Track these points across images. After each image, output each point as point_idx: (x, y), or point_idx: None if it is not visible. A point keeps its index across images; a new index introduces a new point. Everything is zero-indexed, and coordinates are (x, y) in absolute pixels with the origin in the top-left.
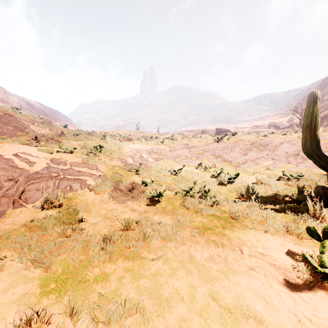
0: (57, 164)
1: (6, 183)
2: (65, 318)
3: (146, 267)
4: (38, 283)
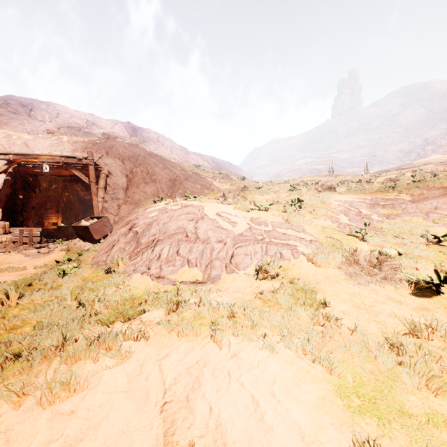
0: (258, 224)
1: (217, 245)
2: None
3: None
4: (331, 388)
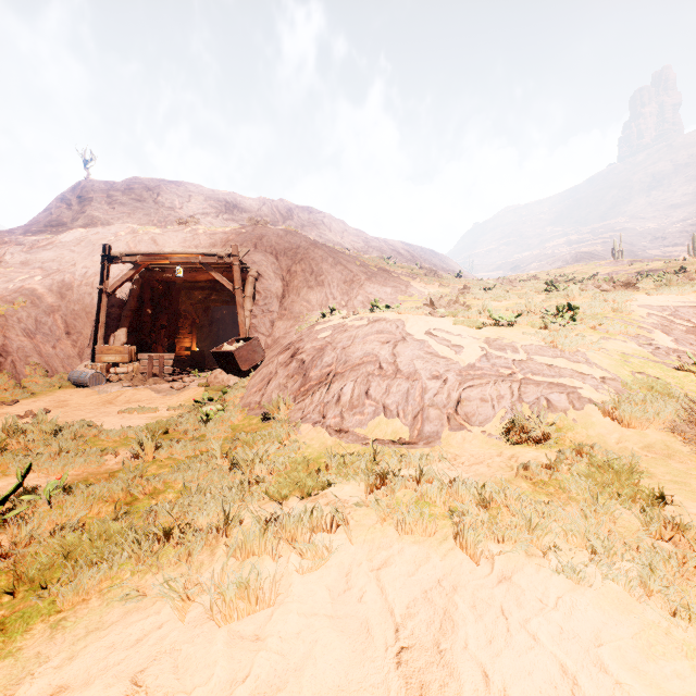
0: (500, 349)
1: (431, 382)
2: None
3: None
4: None
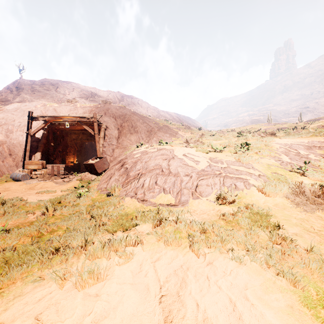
0: (215, 162)
1: (185, 177)
2: None
3: None
4: (297, 299)
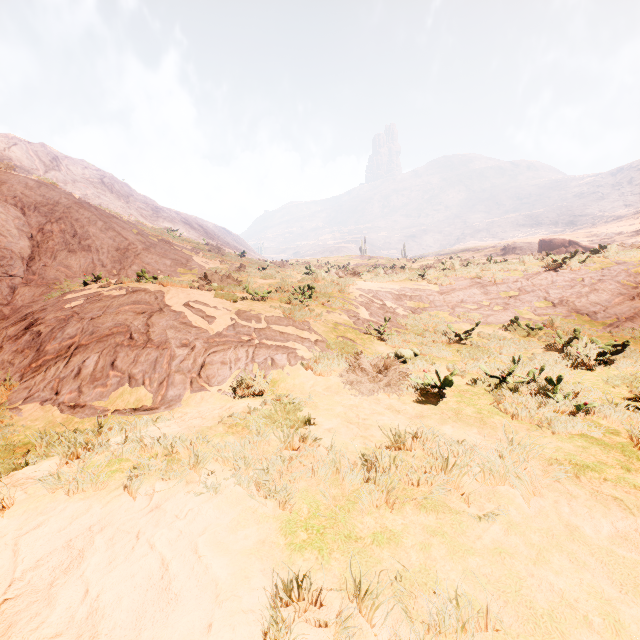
0: (247, 320)
1: (180, 350)
2: (346, 601)
3: (470, 533)
4: (278, 527)
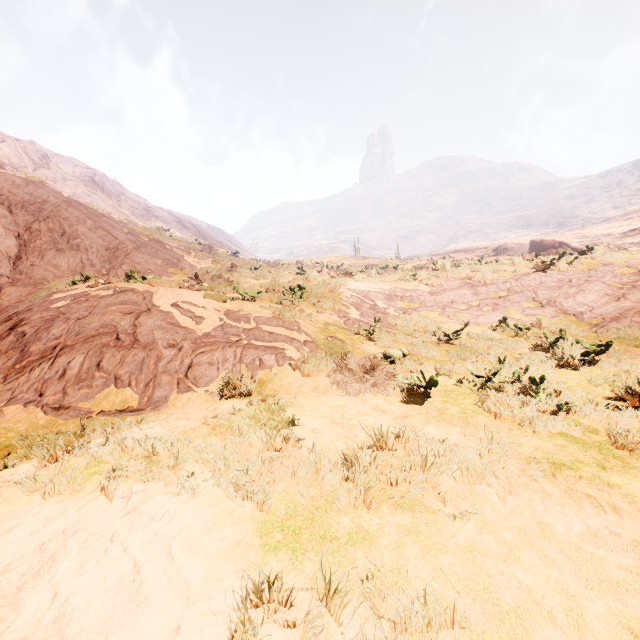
0: (236, 320)
1: (167, 351)
2: (316, 601)
3: (444, 532)
4: (254, 528)
